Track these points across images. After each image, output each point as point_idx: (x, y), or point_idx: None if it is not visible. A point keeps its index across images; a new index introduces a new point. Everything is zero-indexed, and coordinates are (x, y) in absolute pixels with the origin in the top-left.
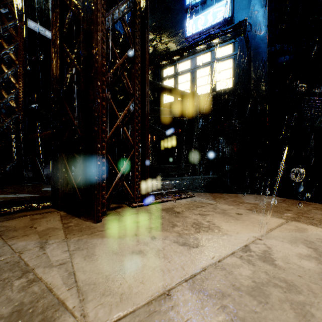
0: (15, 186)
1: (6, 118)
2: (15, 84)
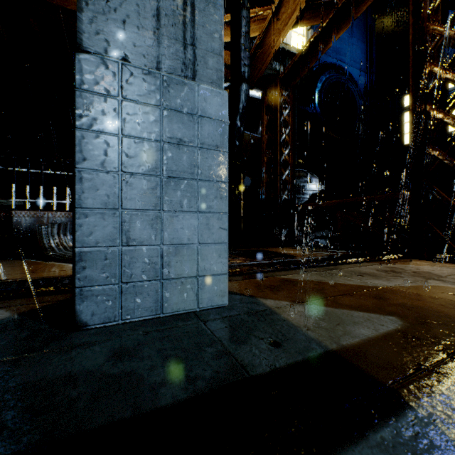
0: (297, 247)
1: (283, 191)
2: (288, 161)
